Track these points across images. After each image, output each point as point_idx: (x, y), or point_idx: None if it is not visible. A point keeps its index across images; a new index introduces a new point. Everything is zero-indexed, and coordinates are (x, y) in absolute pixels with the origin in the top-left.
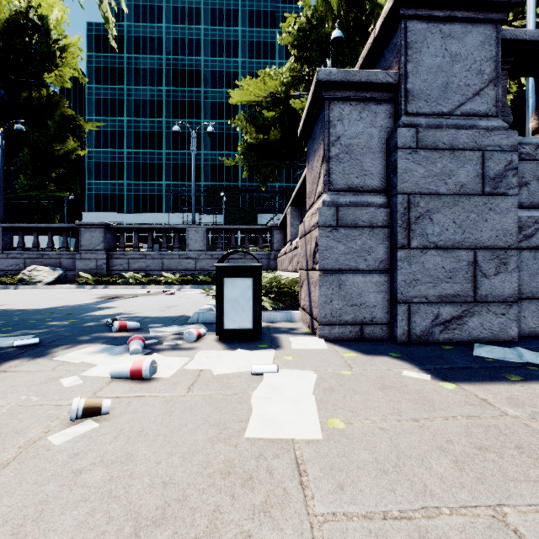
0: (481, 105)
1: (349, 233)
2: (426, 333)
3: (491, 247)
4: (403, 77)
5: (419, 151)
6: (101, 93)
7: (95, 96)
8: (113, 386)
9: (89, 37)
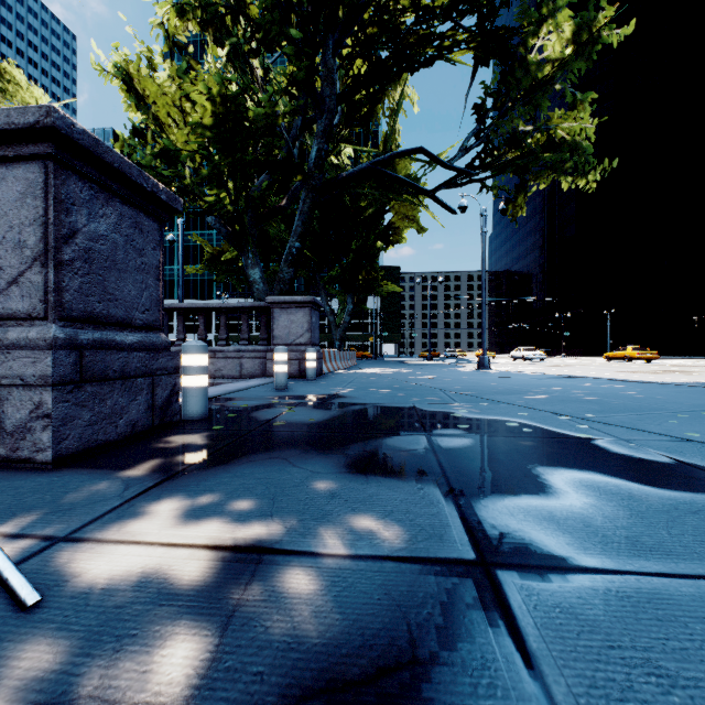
0: None
1: None
2: None
3: None
4: None
5: None
6: None
7: None
8: None
9: None
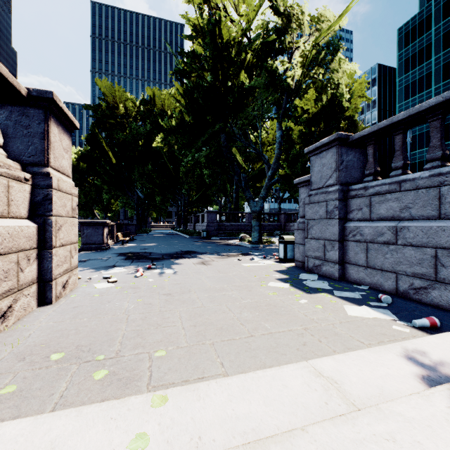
0: (331, 181)
1: (300, 232)
2: (311, 269)
3: (329, 239)
4: (310, 178)
5: (310, 204)
6: (409, 79)
7: (404, 84)
8: (247, 260)
9: (399, 40)
